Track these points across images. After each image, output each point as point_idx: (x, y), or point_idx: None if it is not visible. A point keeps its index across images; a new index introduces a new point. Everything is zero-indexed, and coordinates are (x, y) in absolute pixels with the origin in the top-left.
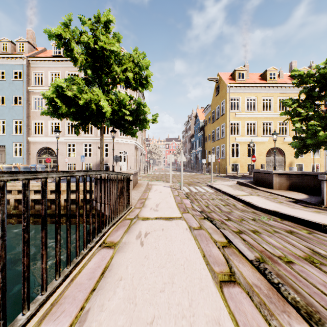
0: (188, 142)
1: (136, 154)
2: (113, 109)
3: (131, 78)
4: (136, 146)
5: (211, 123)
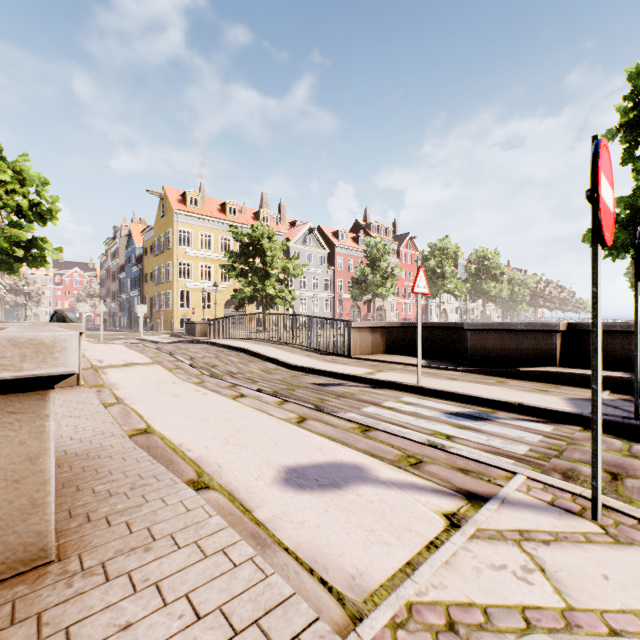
0: (115, 278)
1: None
2: None
3: (26, 207)
4: None
5: (154, 256)
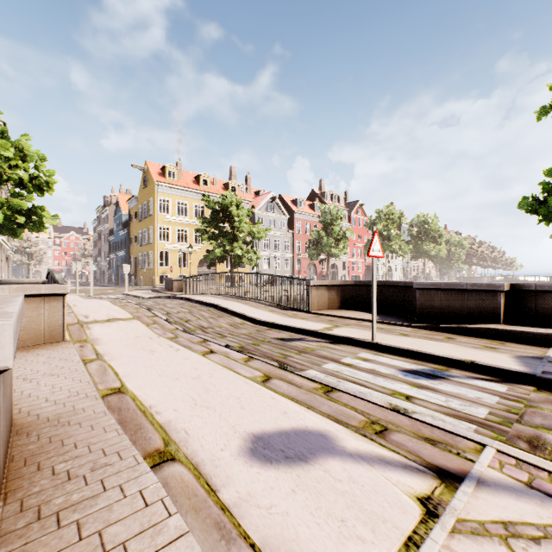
0: (105, 240)
1: (1, 257)
2: (4, 213)
3: (27, 180)
4: (0, 245)
5: (138, 221)
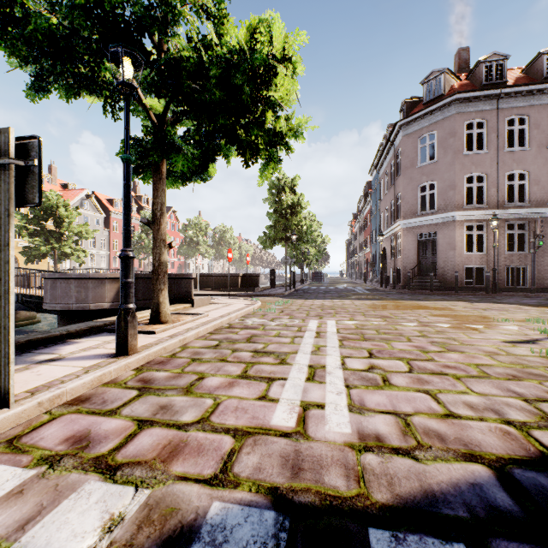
0: None
1: None
2: None
3: None
4: None
5: None
